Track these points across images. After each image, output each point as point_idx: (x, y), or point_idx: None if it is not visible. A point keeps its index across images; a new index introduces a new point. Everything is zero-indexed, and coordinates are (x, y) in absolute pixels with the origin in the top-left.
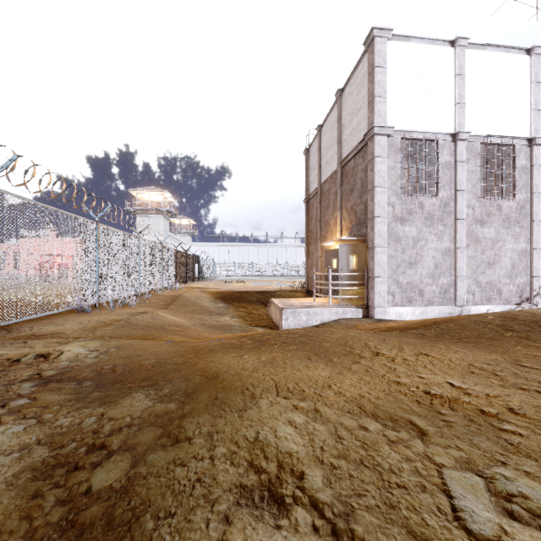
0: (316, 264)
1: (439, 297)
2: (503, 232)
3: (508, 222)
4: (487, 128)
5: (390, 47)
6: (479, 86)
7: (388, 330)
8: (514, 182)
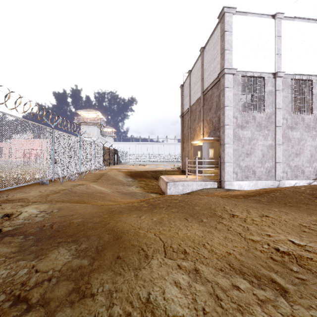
0: (187, 154)
1: (265, 175)
2: (305, 134)
3: (308, 128)
4: (295, 69)
5: (235, 19)
6: (290, 43)
7: (235, 196)
8: (312, 103)
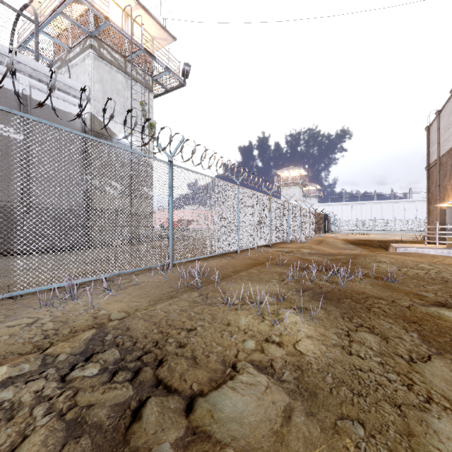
0: (436, 219)
1: None
2: None
3: None
4: None
5: None
6: None
7: None
8: None
